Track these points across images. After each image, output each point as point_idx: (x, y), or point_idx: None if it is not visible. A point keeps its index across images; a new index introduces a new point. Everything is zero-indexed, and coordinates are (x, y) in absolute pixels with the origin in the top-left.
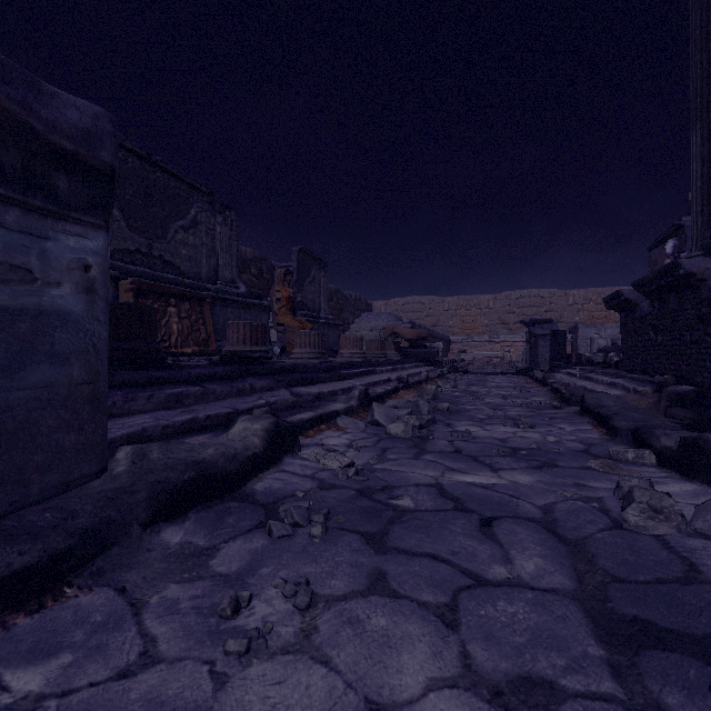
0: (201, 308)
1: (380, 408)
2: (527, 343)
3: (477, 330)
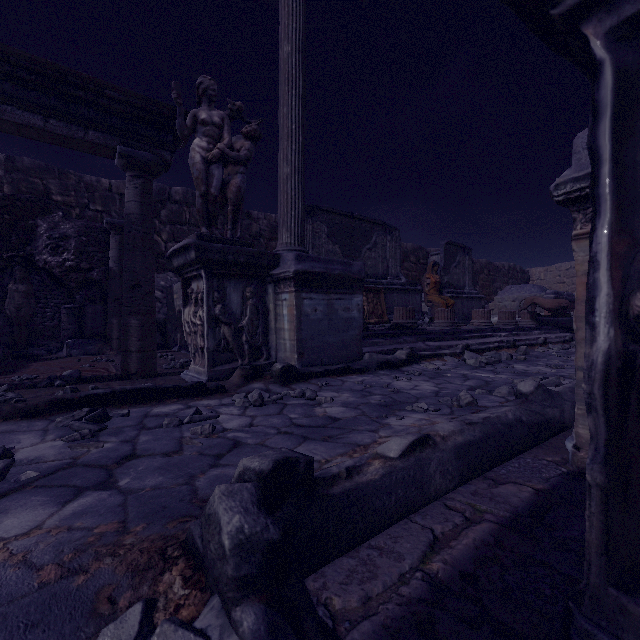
0: (379, 295)
1: (469, 353)
2: None
3: None
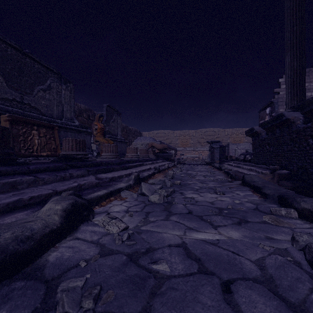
0: (52, 132)
1: (145, 185)
2: (209, 151)
3: (188, 145)
